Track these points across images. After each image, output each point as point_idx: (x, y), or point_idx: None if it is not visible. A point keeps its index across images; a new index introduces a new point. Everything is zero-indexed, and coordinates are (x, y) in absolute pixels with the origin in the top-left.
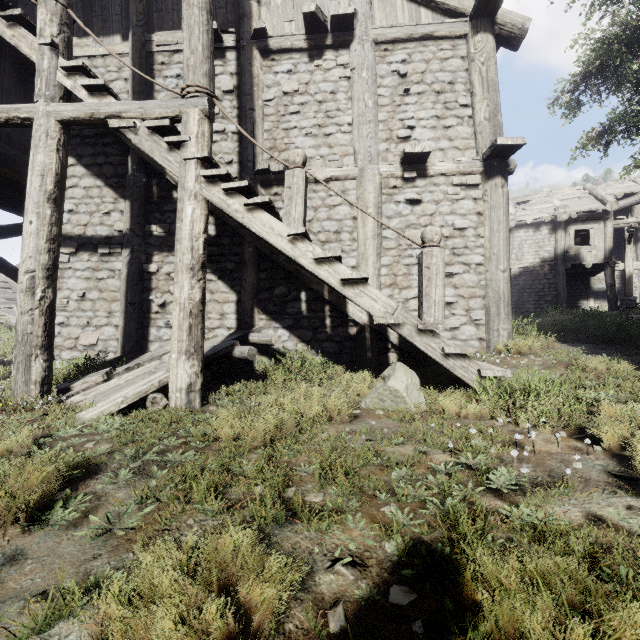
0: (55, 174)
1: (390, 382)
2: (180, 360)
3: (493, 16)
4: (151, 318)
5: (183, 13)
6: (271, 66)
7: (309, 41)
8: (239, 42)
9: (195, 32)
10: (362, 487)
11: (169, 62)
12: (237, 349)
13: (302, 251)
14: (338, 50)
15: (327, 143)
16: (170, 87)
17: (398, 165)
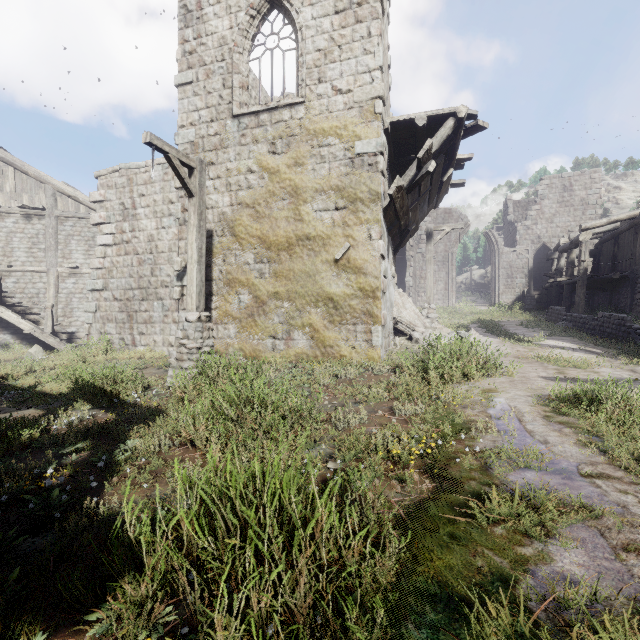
0: None
1: (29, 350)
2: None
3: None
4: None
5: None
6: (4, 219)
7: (24, 212)
8: None
9: None
10: None
11: None
12: None
13: None
14: (40, 217)
15: (33, 256)
16: None
17: (67, 268)
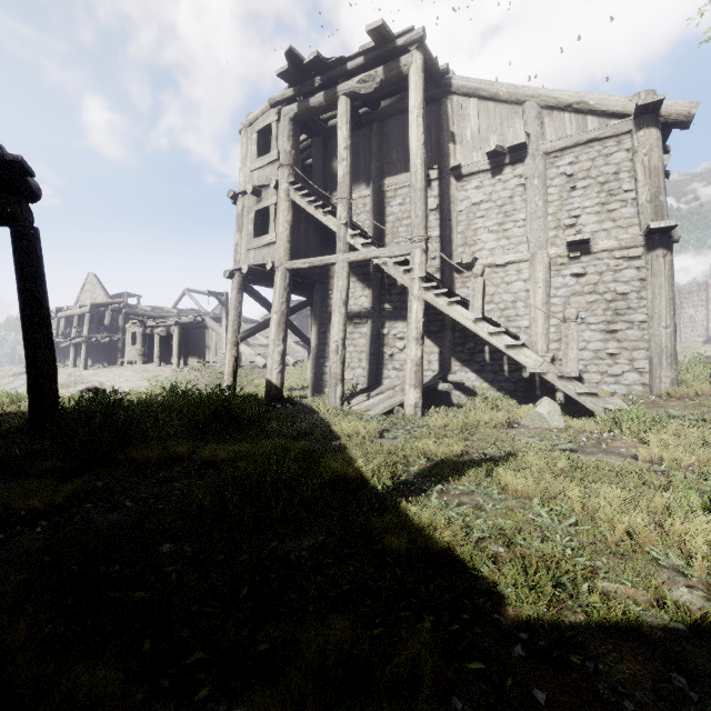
0: (346, 290)
1: (537, 408)
2: (411, 390)
3: (656, 111)
4: (384, 363)
5: (411, 194)
6: (463, 186)
7: (491, 164)
8: (440, 174)
9: (418, 205)
10: (500, 445)
11: (394, 196)
12: (440, 385)
13: (481, 328)
14: (515, 165)
15: (505, 236)
16: (395, 212)
17: (564, 247)
